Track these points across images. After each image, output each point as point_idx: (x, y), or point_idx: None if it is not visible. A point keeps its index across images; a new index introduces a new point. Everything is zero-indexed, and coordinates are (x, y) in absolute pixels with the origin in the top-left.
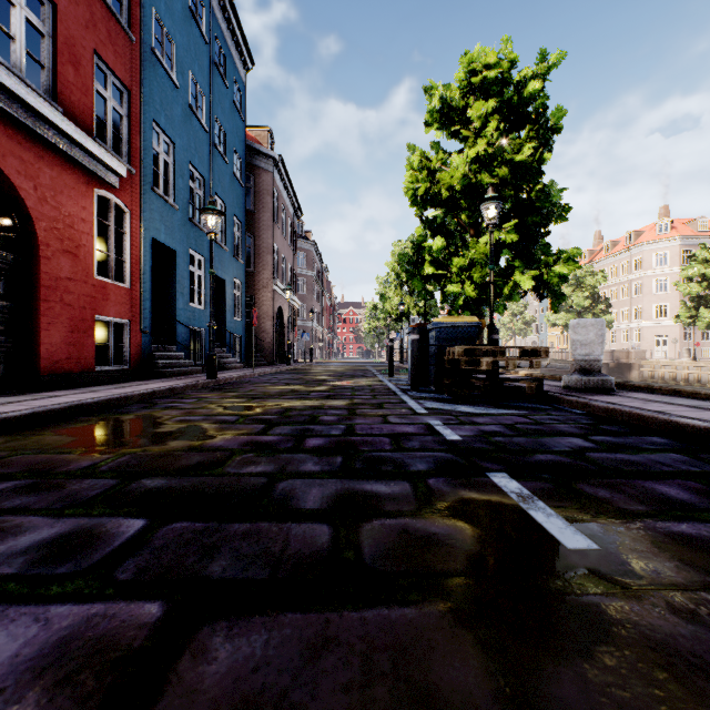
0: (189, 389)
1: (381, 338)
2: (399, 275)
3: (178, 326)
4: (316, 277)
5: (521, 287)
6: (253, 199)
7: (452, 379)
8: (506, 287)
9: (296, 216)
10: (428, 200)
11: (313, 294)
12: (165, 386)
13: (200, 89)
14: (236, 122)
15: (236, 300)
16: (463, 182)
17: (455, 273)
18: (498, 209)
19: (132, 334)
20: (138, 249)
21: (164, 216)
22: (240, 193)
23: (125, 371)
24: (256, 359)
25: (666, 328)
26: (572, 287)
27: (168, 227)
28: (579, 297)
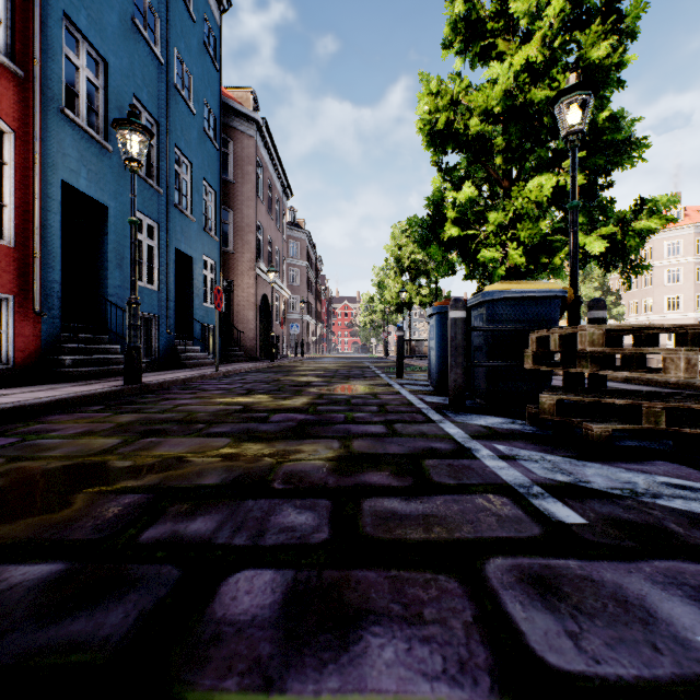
0: (67, 406)
1: (377, 333)
2: (400, 260)
3: (111, 309)
4: (309, 268)
5: (589, 252)
6: (232, 167)
7: (560, 397)
8: (557, 256)
9: (286, 197)
10: (450, 139)
11: (306, 286)
12: (13, 402)
13: (151, 5)
14: (208, 69)
15: (208, 283)
16: (505, 101)
17: (492, 232)
18: (583, 111)
19: (19, 316)
20: (31, 191)
21: (86, 156)
22: (213, 156)
23: (2, 371)
24: (235, 354)
25: (679, 322)
26: (581, 278)
27: (93, 172)
28: (589, 288)
